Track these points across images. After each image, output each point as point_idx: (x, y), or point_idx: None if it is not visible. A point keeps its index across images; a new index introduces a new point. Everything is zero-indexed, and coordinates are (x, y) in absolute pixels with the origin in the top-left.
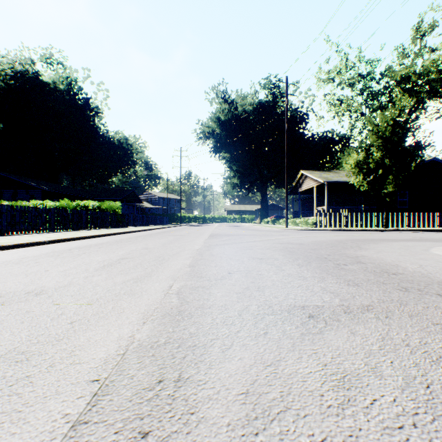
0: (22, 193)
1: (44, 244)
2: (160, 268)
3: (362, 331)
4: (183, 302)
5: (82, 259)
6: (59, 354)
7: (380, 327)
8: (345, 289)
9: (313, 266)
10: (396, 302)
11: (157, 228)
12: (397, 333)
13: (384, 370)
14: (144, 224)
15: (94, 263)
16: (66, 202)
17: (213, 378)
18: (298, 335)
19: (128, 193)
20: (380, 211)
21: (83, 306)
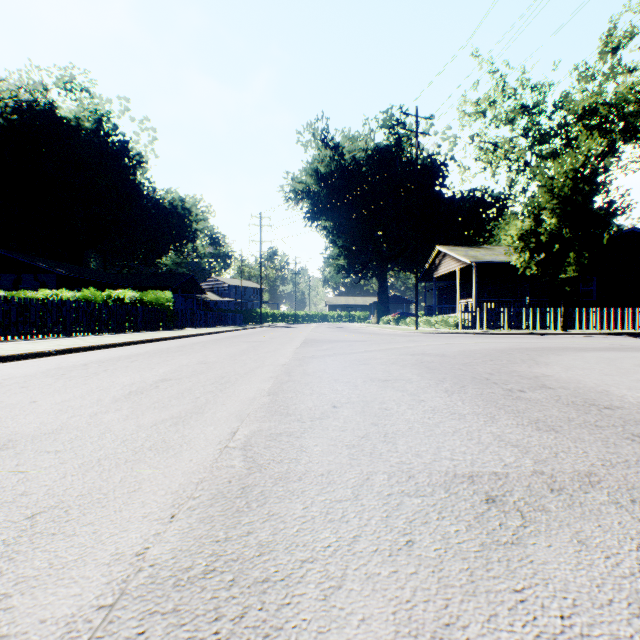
0: (28, 279)
1: (49, 356)
2: (221, 397)
3: (599, 537)
4: (252, 466)
5: (98, 381)
6: None
7: (632, 526)
8: (536, 439)
9: (471, 393)
10: (636, 467)
11: (226, 331)
12: None
13: None
14: (207, 324)
15: (116, 388)
16: (91, 291)
17: None
18: (475, 548)
19: (185, 279)
20: (555, 306)
21: (67, 477)
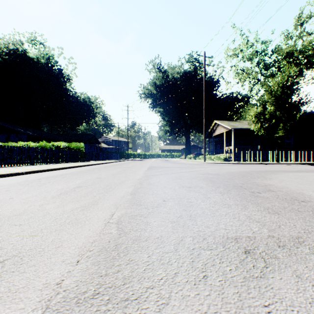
0: (13, 137)
1: (22, 175)
2: (106, 196)
3: (307, 273)
4: (121, 233)
5: (45, 187)
6: None
7: None
8: (268, 218)
9: (233, 194)
10: None
11: (110, 162)
12: None
13: None
14: (101, 159)
15: (54, 191)
16: (44, 143)
17: None
18: (241, 280)
19: (90, 136)
20: (272, 150)
21: (24, 239)
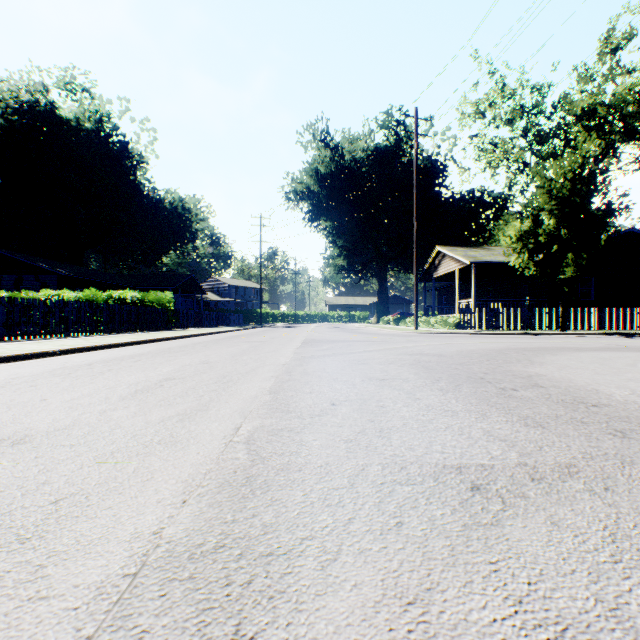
0: (29, 280)
1: (53, 356)
2: (224, 395)
3: (571, 519)
4: (255, 458)
5: (104, 380)
6: (14, 575)
7: (602, 510)
8: (523, 434)
9: (465, 392)
10: (613, 459)
11: (227, 331)
12: (635, 525)
13: (636, 615)
14: (208, 324)
15: (122, 387)
16: (93, 292)
17: (303, 638)
18: (457, 528)
19: (185, 279)
20: (553, 306)
21: (84, 468)
